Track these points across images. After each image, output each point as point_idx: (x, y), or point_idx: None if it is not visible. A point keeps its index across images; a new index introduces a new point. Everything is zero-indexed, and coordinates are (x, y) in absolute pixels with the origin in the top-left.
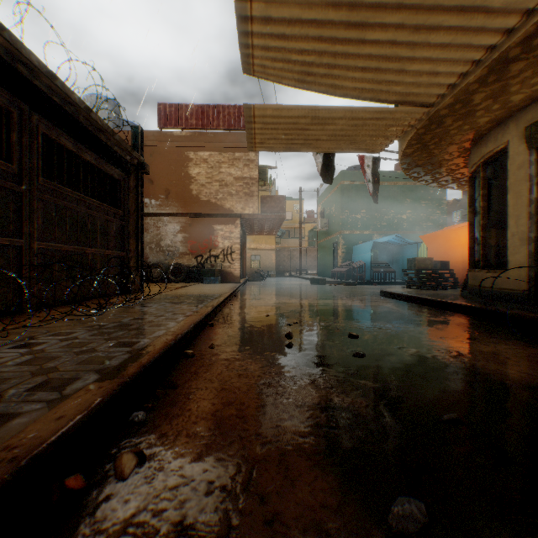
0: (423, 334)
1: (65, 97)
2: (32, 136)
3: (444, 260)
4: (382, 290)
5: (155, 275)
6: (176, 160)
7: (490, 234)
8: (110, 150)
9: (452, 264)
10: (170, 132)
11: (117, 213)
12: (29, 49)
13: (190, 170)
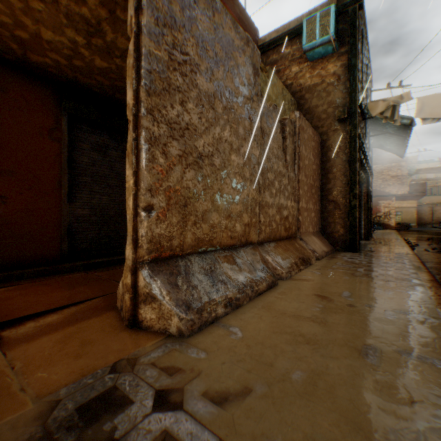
0: None
1: None
2: None
3: None
4: None
5: None
6: None
7: None
8: None
9: None
10: None
11: None
12: None
13: None
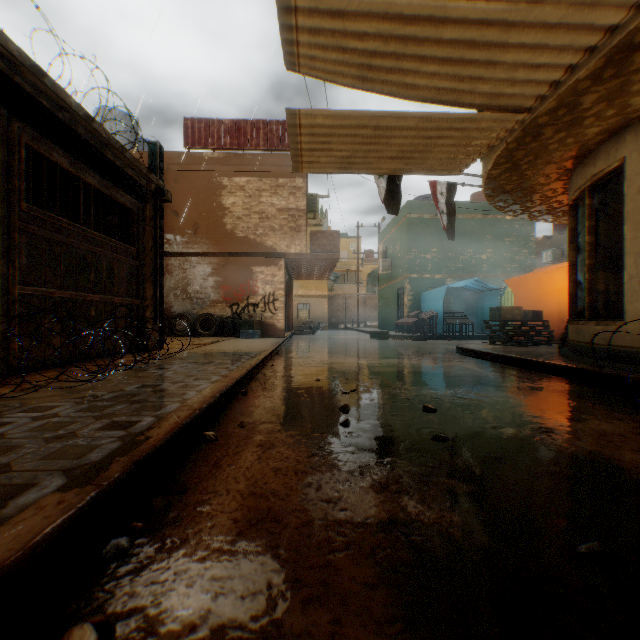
0: (520, 406)
1: (57, 100)
2: (12, 149)
3: (535, 309)
4: (460, 346)
5: (180, 327)
6: (206, 187)
7: (599, 277)
8: (120, 171)
9: (545, 314)
10: (199, 153)
11: (129, 250)
12: (5, 34)
13: (223, 199)
